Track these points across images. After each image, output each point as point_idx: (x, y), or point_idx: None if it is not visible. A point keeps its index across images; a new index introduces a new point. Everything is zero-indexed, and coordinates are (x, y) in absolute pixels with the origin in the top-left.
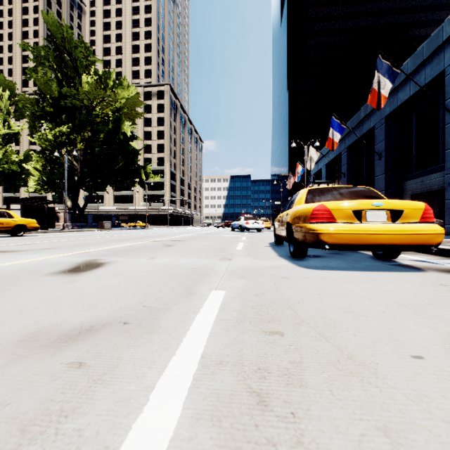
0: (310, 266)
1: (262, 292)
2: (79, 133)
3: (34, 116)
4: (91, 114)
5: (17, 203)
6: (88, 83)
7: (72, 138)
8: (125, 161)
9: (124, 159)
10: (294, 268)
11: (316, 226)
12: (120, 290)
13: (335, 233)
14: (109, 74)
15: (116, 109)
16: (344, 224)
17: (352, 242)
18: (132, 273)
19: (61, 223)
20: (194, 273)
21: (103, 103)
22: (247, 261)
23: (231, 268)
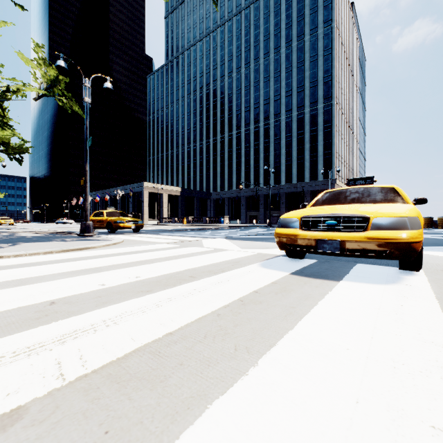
0: None
1: None
2: None
3: None
4: None
5: None
6: None
7: None
8: None
9: None
10: None
11: None
12: None
13: None
14: None
15: None
16: None
17: None
18: None
19: None
20: None
21: None
22: None
23: None
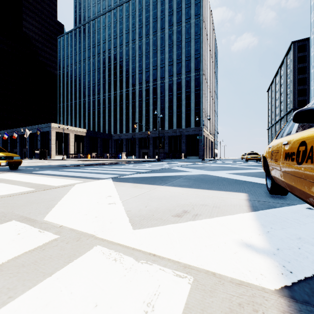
0: None
1: None
2: None
3: None
4: None
5: None
6: None
7: None
8: None
9: None
10: None
11: None
12: None
13: None
14: None
15: None
16: None
17: None
18: None
19: None
20: None
21: None
22: None
23: None
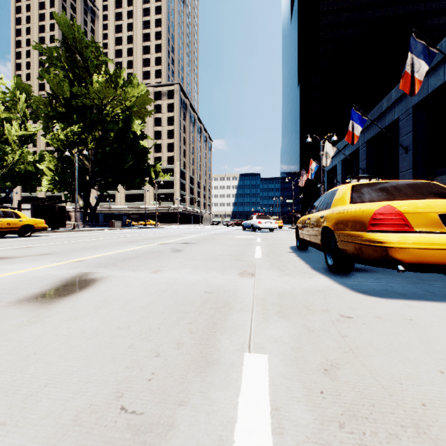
0: (367, 291)
1: (331, 360)
2: (90, 132)
3: (47, 117)
4: (101, 114)
5: (28, 203)
6: (98, 81)
7: (83, 138)
8: (135, 160)
9: (134, 158)
10: (347, 293)
11: (381, 236)
12: (95, 348)
13: (414, 248)
14: (119, 73)
15: (126, 107)
16: (426, 234)
17: (442, 262)
18: (124, 303)
19: (73, 222)
20: (210, 302)
21: (113, 101)
22: (277, 279)
23: (259, 292)
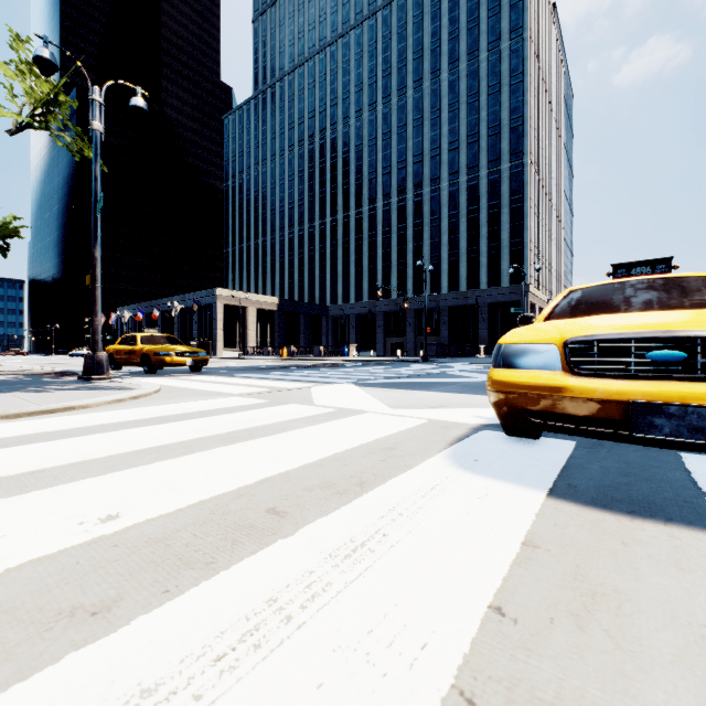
0: None
1: None
2: None
3: None
4: None
5: None
6: None
7: None
8: None
9: None
10: None
11: None
12: None
13: None
14: None
15: None
16: None
17: None
18: None
19: None
20: None
21: None
22: None
23: None
